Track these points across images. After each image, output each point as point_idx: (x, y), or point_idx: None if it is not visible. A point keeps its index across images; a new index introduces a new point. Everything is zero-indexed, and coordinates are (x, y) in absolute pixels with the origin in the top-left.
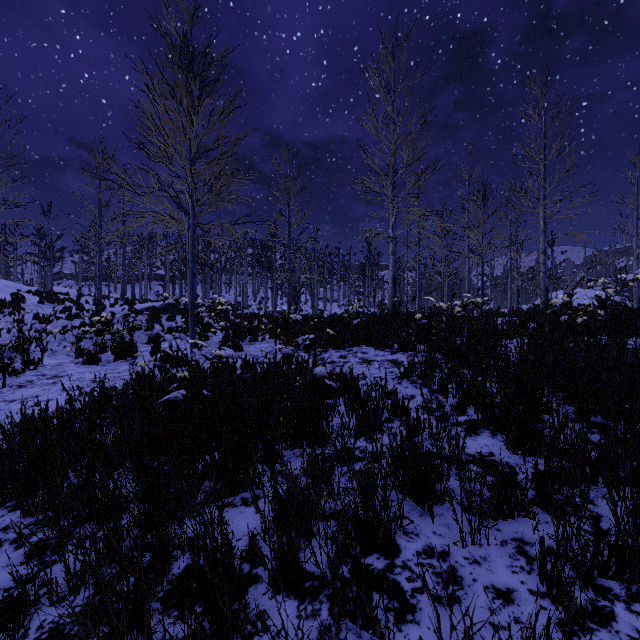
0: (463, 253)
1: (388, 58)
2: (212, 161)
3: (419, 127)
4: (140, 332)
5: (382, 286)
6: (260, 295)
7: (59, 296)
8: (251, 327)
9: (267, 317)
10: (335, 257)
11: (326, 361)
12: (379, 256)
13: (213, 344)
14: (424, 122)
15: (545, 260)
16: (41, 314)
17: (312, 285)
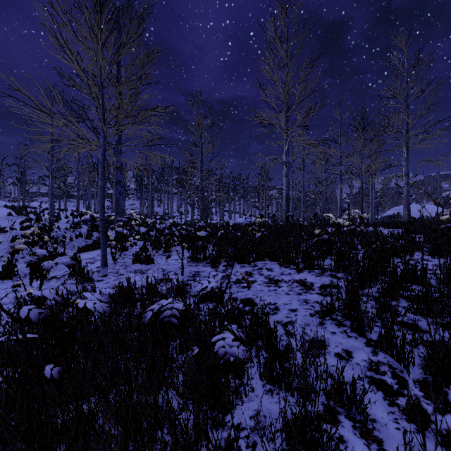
0: (345, 175)
1: (282, 13)
2: (122, 83)
3: (308, 70)
4: (81, 239)
5: (271, 202)
6: (183, 208)
7: (27, 210)
8: (165, 239)
9: (186, 226)
10: (237, 180)
11: (232, 279)
12: (269, 180)
13: (130, 255)
14: (313, 66)
15: (407, 181)
16: (4, 225)
17: (220, 201)
